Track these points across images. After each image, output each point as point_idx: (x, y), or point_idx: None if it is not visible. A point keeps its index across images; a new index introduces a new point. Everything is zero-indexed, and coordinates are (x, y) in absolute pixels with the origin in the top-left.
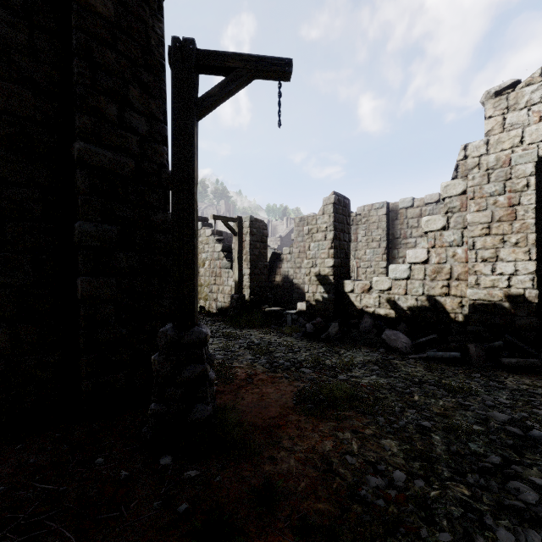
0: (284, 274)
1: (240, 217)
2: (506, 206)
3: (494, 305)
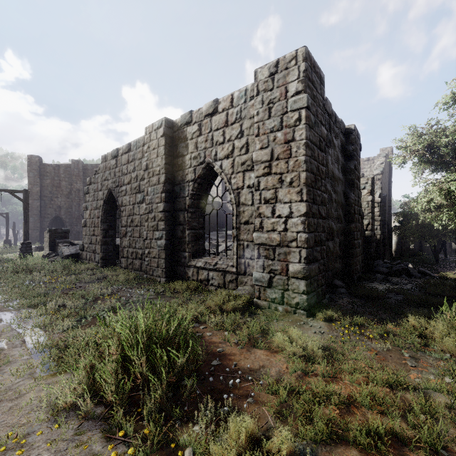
0: None
1: None
2: None
3: None
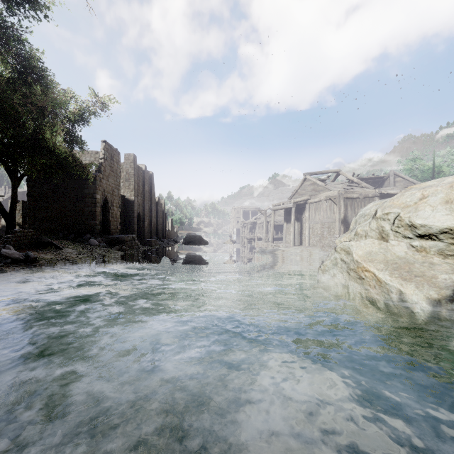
0: (3, 224)
1: None
2: None
3: None
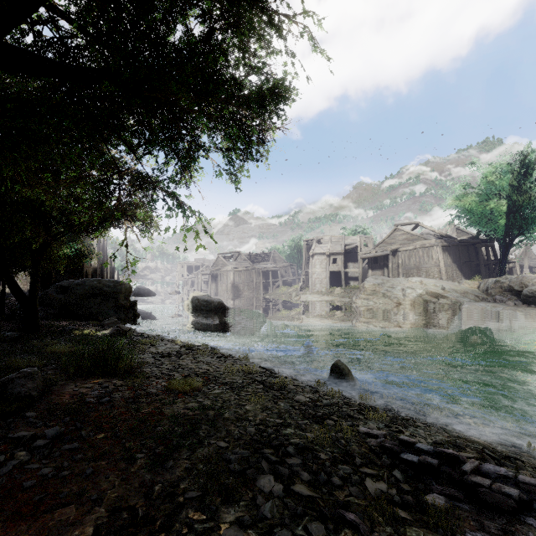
0: None
1: None
2: None
3: None
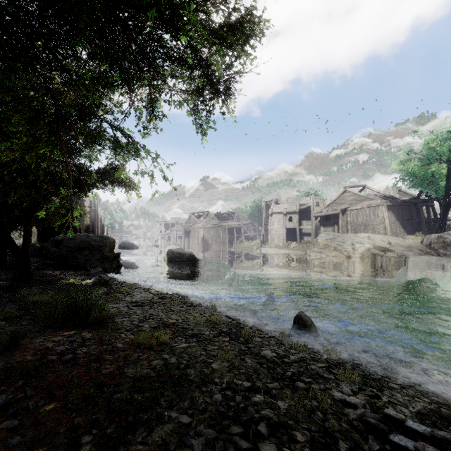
0: None
1: None
2: (36, 231)
3: (35, 242)
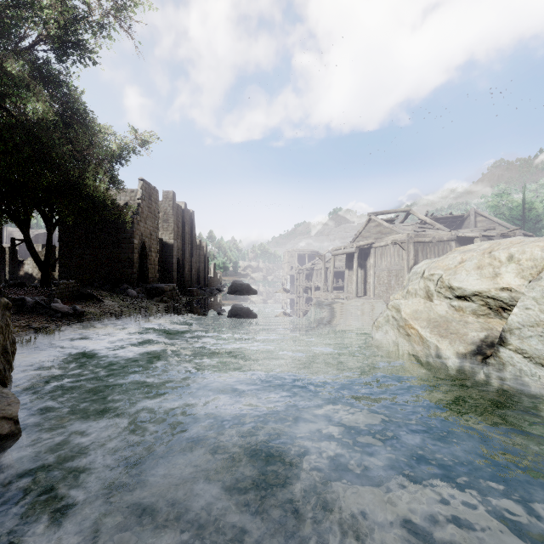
0: (26, 271)
1: (4, 247)
2: None
3: None
